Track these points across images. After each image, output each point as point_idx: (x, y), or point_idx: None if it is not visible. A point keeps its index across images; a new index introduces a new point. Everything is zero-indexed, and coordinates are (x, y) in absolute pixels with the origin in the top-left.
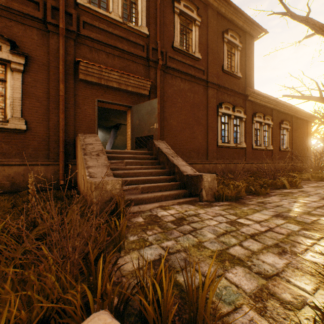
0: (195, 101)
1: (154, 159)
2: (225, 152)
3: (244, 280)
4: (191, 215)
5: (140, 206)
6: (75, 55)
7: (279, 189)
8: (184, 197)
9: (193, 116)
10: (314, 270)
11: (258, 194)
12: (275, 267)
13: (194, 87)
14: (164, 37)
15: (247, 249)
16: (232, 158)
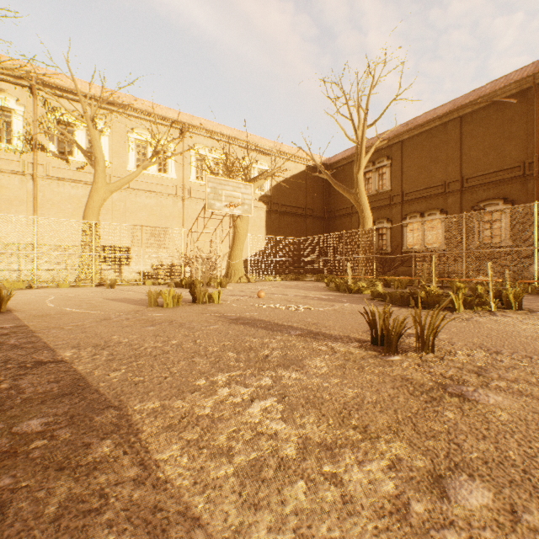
0: None
1: None
2: None
3: None
4: None
5: None
6: None
7: None
8: None
9: None
10: None
11: None
12: None
13: None
14: None
15: None
16: None
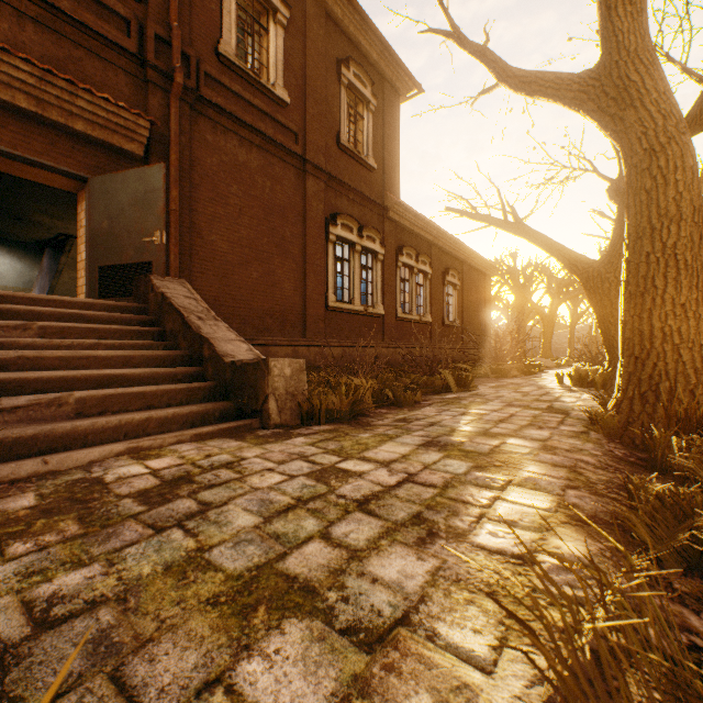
0: (277, 200)
1: (149, 325)
2: (343, 322)
3: (298, 676)
4: (216, 466)
5: (53, 456)
6: None
7: (440, 394)
8: (223, 421)
9: (272, 234)
10: (496, 576)
11: (400, 405)
12: (404, 592)
13: (274, 167)
14: (194, 21)
15: (341, 545)
16: (358, 335)
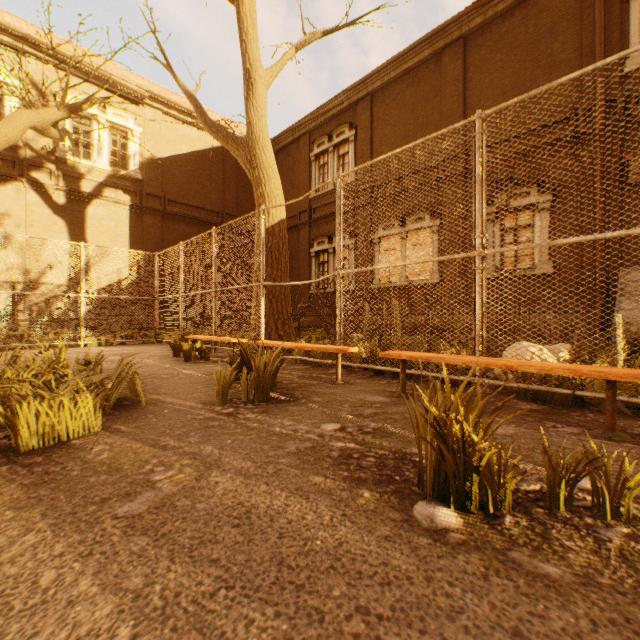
0: None
1: None
2: None
3: None
4: None
5: None
6: (621, 152)
7: None
8: None
9: None
10: None
11: None
12: None
13: None
14: None
15: None
16: None
